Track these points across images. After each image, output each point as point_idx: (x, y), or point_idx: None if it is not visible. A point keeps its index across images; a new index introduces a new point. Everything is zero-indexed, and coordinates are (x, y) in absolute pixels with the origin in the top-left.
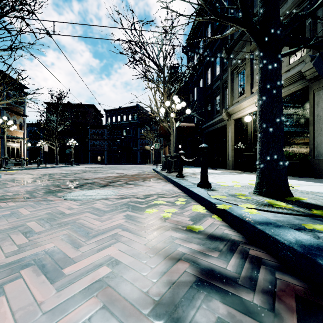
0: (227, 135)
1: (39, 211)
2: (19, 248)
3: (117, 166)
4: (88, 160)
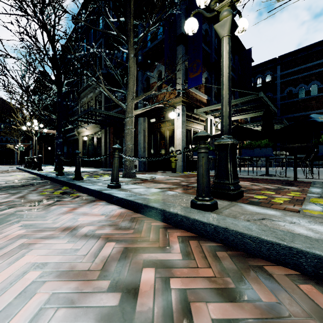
0: (79, 145)
1: None
2: None
3: None
4: None
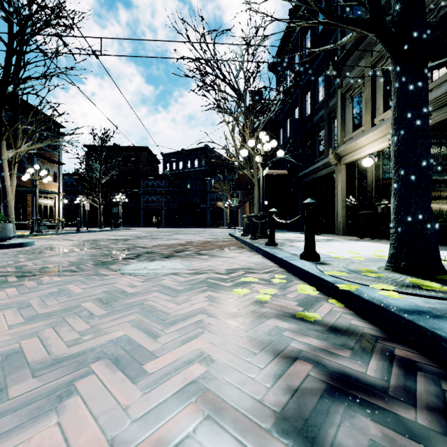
0: (335, 186)
1: (93, 288)
2: (80, 336)
3: (180, 230)
4: (139, 222)
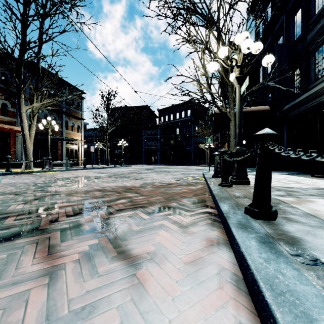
0: None
1: None
2: None
3: (164, 168)
4: (142, 161)
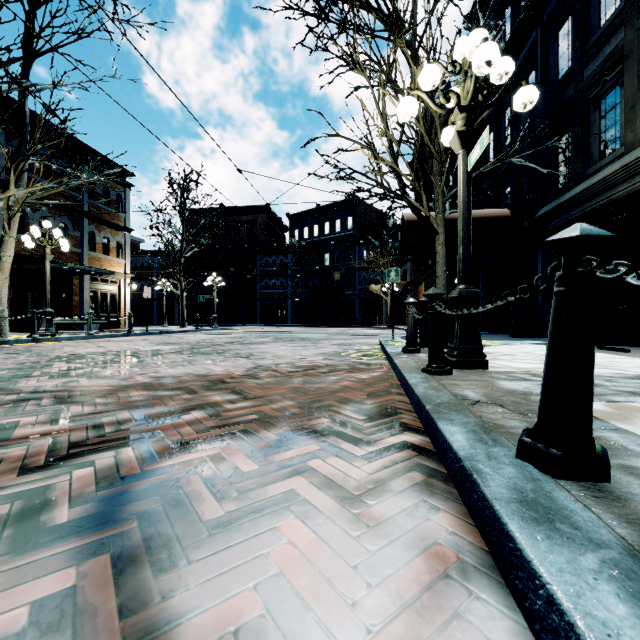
0: None
1: None
2: None
3: (301, 332)
4: (256, 318)
